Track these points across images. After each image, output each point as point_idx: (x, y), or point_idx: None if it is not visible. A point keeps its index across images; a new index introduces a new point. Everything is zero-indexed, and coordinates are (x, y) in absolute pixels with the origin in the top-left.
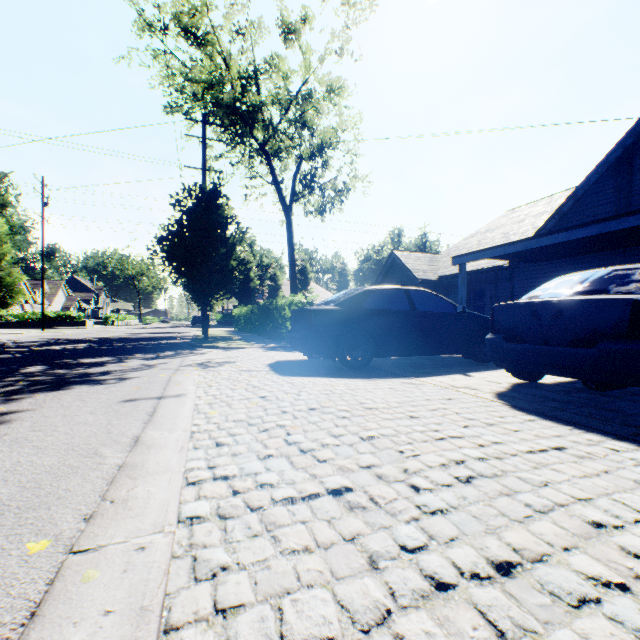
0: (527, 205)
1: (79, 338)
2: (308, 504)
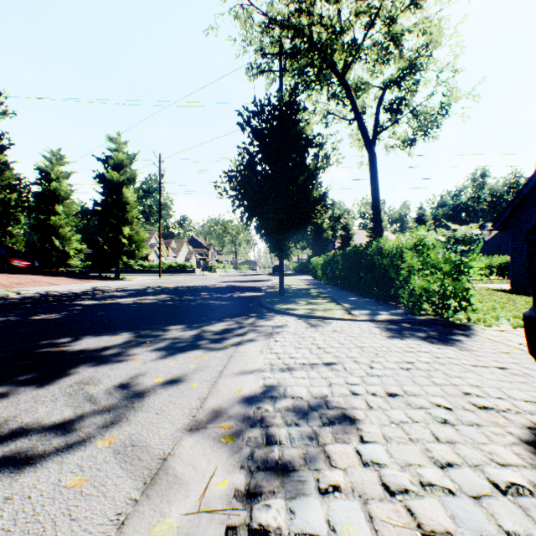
0: None
1: (170, 286)
2: None
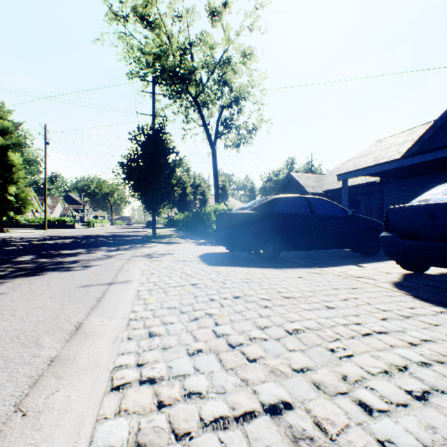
0: (392, 136)
1: (67, 235)
2: (243, 430)
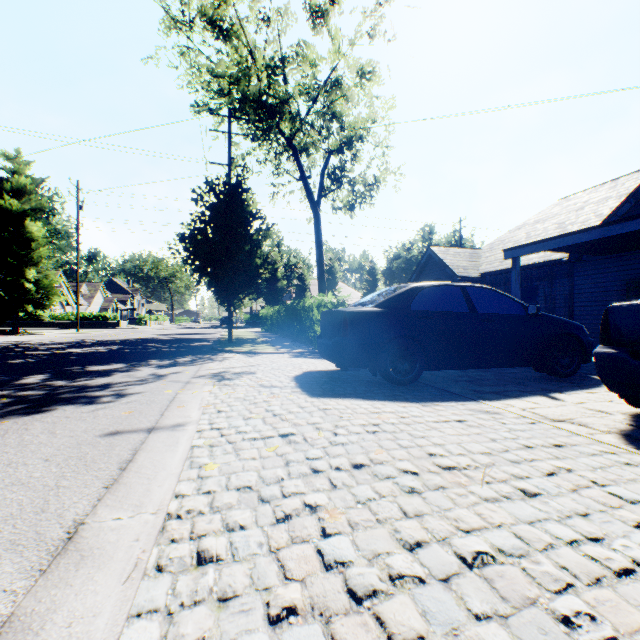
0: (585, 191)
1: (106, 339)
2: None
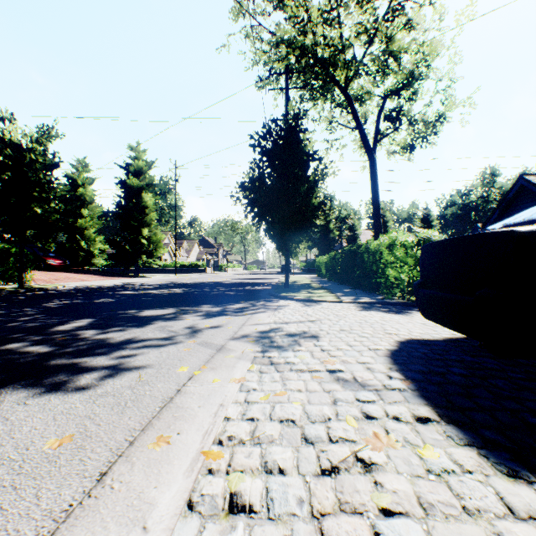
0: None
1: (188, 282)
2: None
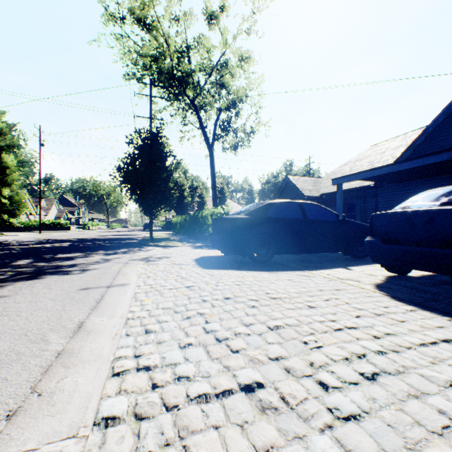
0: (387, 141)
1: (63, 239)
2: (221, 403)
